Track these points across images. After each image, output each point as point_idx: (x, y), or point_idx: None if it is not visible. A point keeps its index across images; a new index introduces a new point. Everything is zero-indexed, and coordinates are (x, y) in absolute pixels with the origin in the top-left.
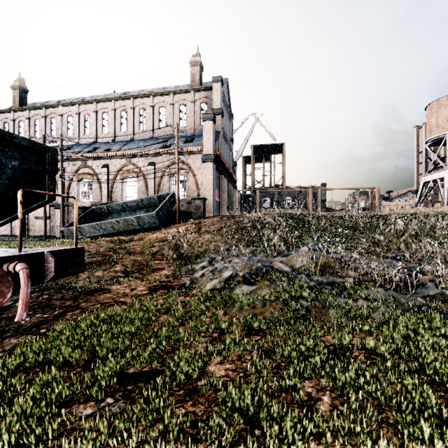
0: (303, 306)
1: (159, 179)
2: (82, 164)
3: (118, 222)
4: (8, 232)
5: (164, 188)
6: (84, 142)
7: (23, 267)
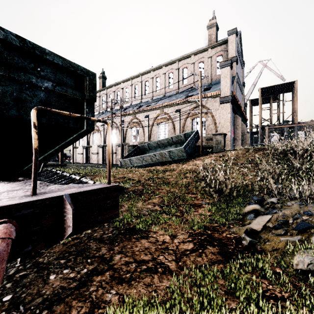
0: None
1: (184, 122)
2: (133, 117)
3: (155, 155)
4: (96, 162)
5: (187, 129)
6: (134, 103)
7: None
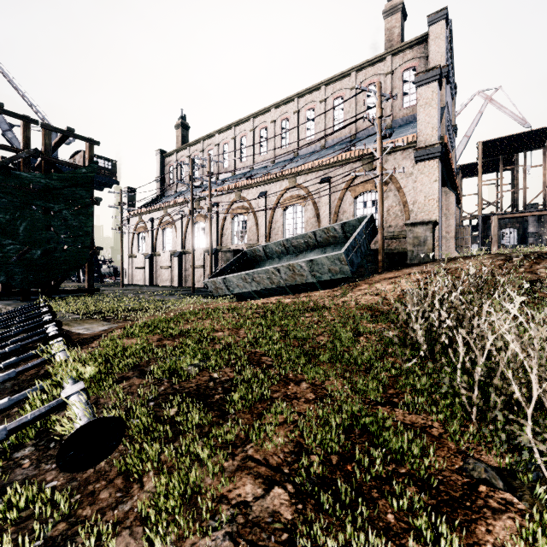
0: None
1: (337, 203)
2: (236, 196)
3: (278, 270)
4: (168, 283)
5: (344, 216)
6: (240, 172)
7: None
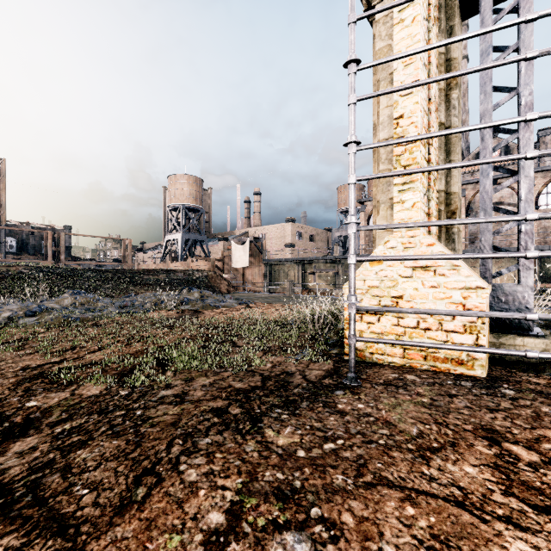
0: (76, 317)
1: None
2: None
3: None
4: None
5: None
6: None
7: None
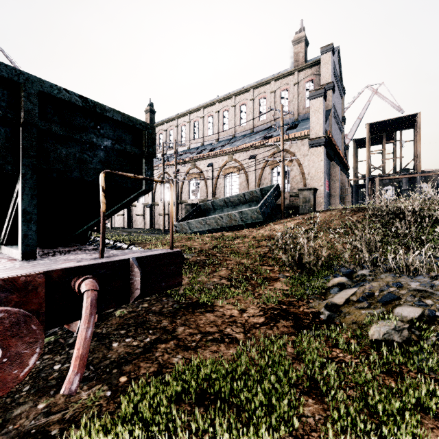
0: None
1: (260, 172)
2: (191, 166)
3: (221, 217)
4: (142, 226)
5: (265, 181)
6: (193, 146)
7: (88, 287)
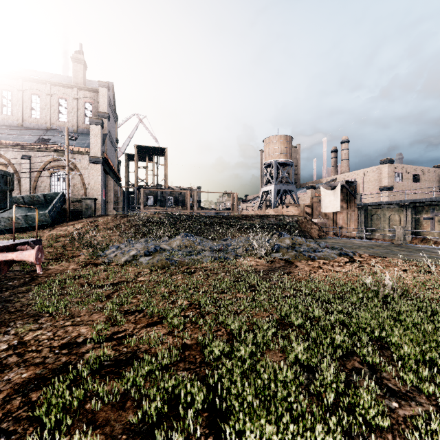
0: (175, 260)
1: (37, 175)
2: None
3: None
4: None
5: (43, 184)
6: None
7: (32, 247)
